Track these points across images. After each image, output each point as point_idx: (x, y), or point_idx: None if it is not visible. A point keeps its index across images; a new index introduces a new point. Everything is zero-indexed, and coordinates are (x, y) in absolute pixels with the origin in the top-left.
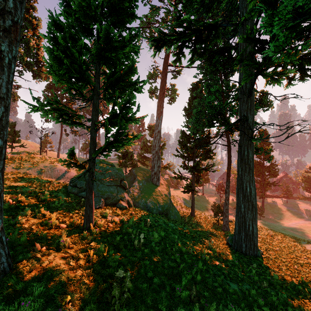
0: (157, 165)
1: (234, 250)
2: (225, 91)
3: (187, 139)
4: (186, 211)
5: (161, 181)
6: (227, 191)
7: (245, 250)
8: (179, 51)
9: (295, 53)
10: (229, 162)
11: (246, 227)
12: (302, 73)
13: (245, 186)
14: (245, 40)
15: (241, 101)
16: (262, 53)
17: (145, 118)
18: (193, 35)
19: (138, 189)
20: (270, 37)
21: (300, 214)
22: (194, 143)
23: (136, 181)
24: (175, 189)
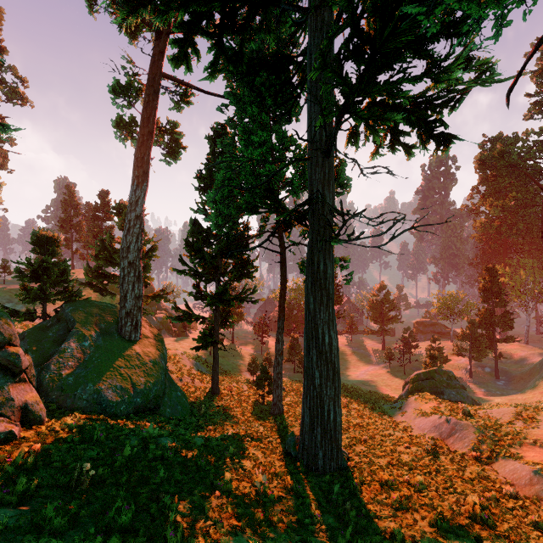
0: (133, 295)
1: (303, 466)
2: (279, 147)
3: (204, 237)
4: (201, 386)
5: (143, 330)
6: (279, 339)
7: (322, 463)
8: (185, 36)
9: None
10: (283, 283)
11: (324, 416)
12: (393, 137)
13: (322, 334)
14: None
15: (313, 164)
16: (359, 64)
17: None
18: (217, 4)
19: (78, 358)
20: (376, 30)
21: (368, 356)
22: (217, 247)
23: (73, 337)
24: (179, 339)
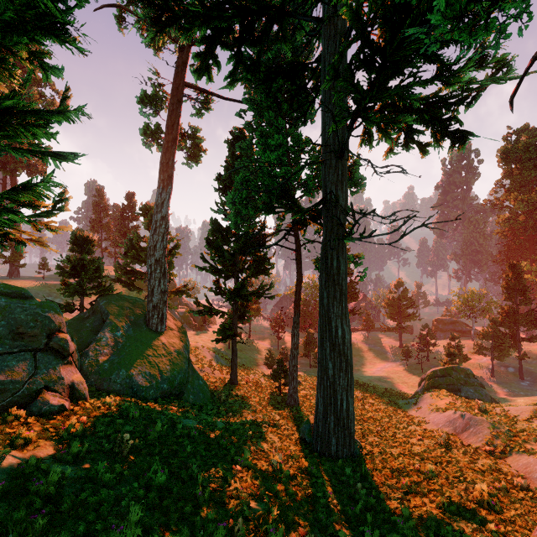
0: (159, 290)
1: (317, 452)
2: (294, 149)
3: (224, 236)
4: (221, 376)
5: (168, 322)
6: (295, 333)
7: (335, 449)
8: (207, 50)
9: (486, 25)
10: (298, 279)
11: (337, 405)
12: (407, 136)
13: (335, 327)
14: (352, 17)
15: (327, 166)
16: (369, 72)
17: (73, 121)
18: (236, 19)
19: (112, 347)
20: (385, 40)
21: (385, 353)
22: (236, 245)
23: (108, 327)
24: (199, 333)
